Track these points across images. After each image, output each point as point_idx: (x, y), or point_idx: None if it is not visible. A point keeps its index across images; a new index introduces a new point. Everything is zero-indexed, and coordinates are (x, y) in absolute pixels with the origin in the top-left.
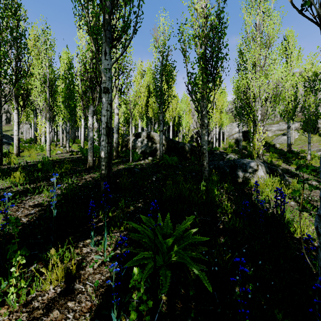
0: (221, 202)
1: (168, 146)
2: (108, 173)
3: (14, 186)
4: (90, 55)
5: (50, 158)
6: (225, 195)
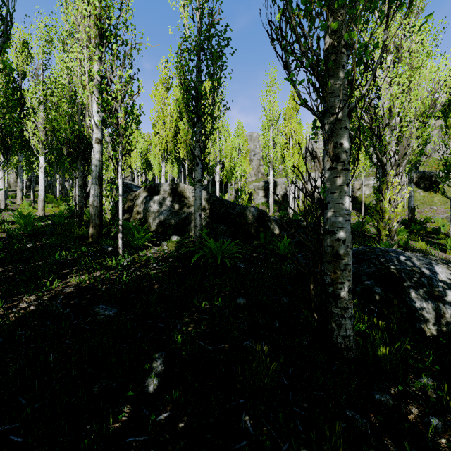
0: None
1: (213, 211)
2: None
3: None
4: None
5: None
6: None
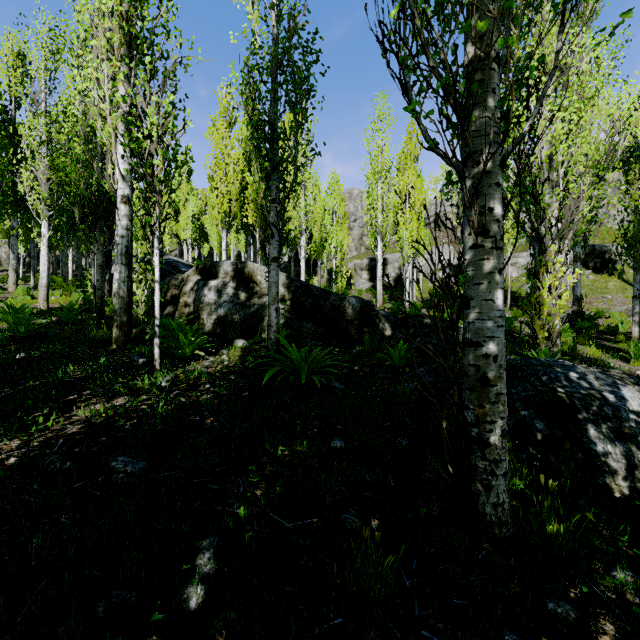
0: None
1: (295, 303)
2: None
3: None
4: None
5: None
6: None
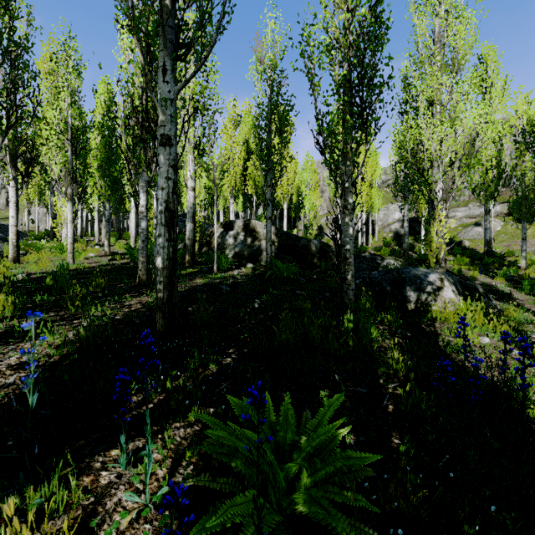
0: (384, 351)
1: (280, 244)
2: (170, 298)
3: None
4: (141, 82)
5: (73, 266)
6: (390, 337)
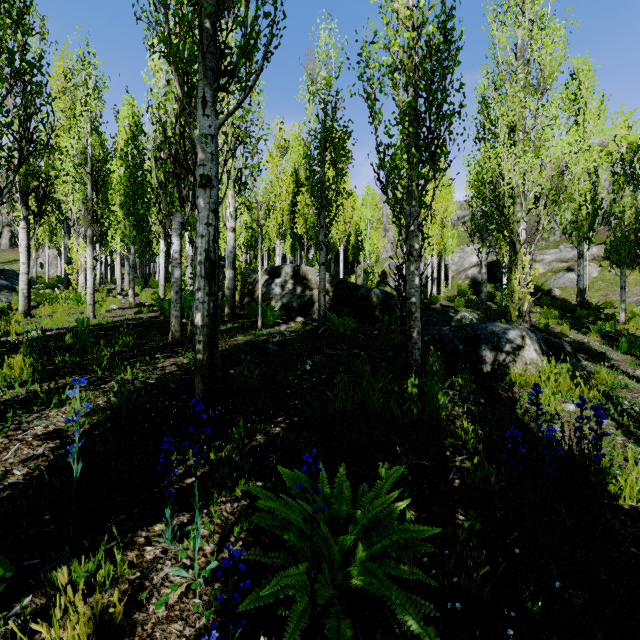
0: (453, 420)
1: (336, 294)
2: (210, 359)
3: (9, 387)
4: (175, 109)
5: (94, 321)
6: (460, 403)
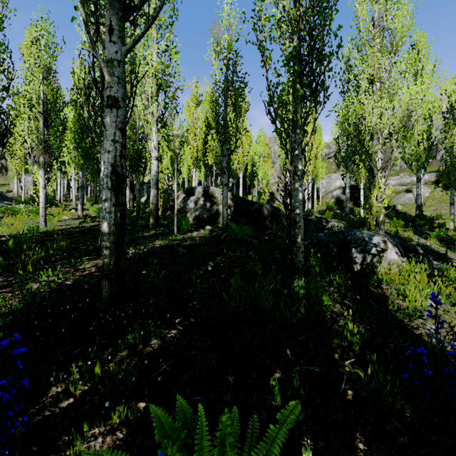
0: (336, 318)
1: (236, 208)
2: (117, 264)
3: None
4: (101, 54)
5: (44, 229)
6: (340, 301)
